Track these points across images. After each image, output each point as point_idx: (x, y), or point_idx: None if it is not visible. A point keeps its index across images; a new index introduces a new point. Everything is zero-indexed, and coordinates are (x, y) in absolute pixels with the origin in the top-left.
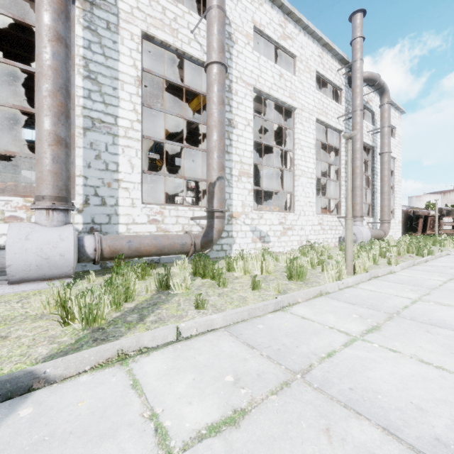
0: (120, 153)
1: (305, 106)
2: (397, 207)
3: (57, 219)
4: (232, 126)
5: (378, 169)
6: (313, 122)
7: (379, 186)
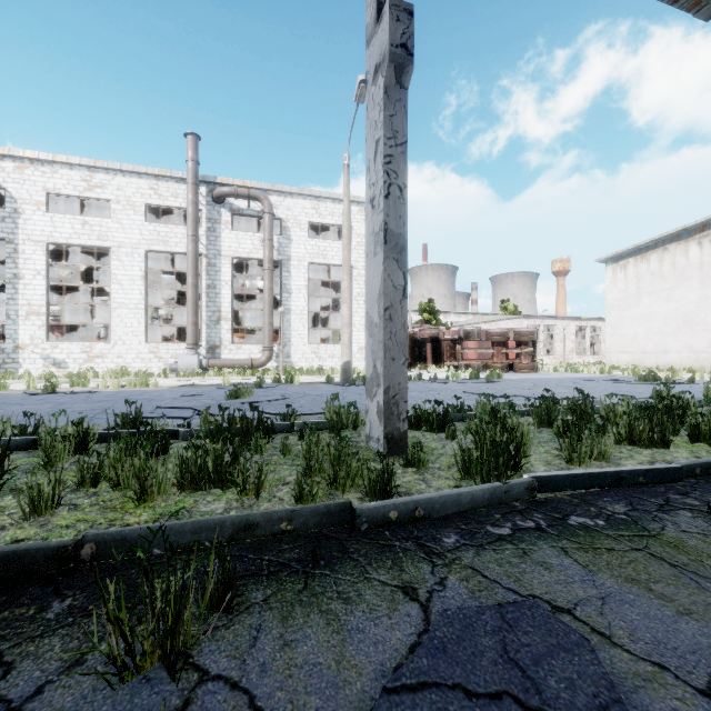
0: None
1: (125, 242)
2: (356, 329)
3: None
4: (19, 278)
5: (294, 286)
6: (140, 255)
7: (296, 305)
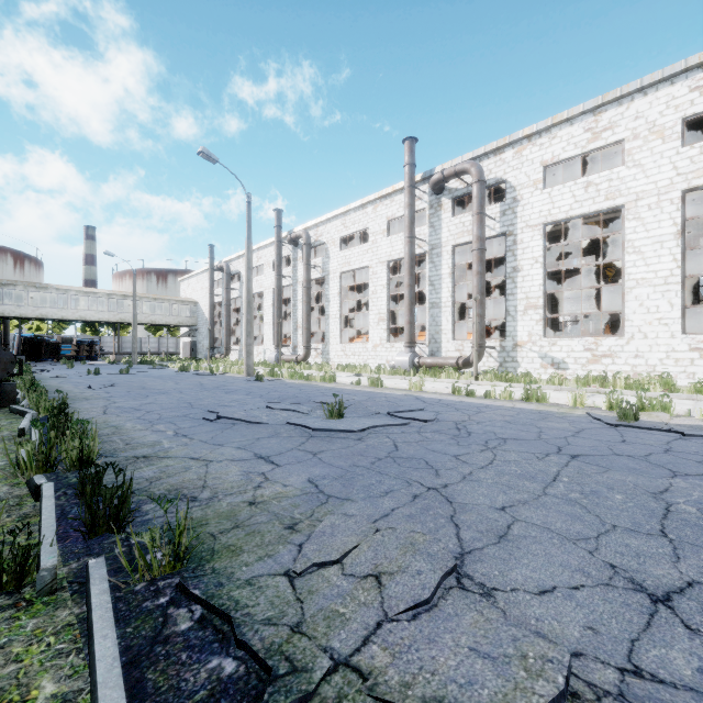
0: (442, 316)
1: (646, 191)
2: None
3: (408, 350)
4: (517, 271)
5: None
6: (671, 201)
7: None
